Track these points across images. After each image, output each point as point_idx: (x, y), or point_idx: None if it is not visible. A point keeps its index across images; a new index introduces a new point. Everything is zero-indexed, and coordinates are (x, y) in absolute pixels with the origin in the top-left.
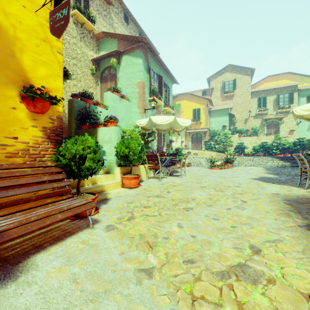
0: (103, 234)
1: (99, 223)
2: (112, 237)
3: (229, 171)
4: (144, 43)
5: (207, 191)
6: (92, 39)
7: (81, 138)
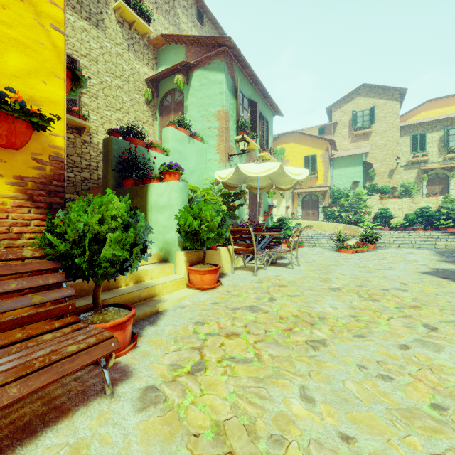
0: (131, 419)
1: (129, 378)
2: (149, 431)
3: (372, 257)
4: (227, 48)
5: (344, 298)
6: (146, 48)
7: (98, 200)
